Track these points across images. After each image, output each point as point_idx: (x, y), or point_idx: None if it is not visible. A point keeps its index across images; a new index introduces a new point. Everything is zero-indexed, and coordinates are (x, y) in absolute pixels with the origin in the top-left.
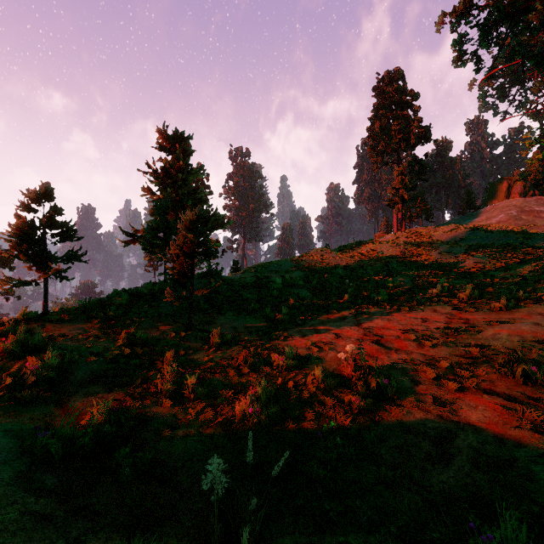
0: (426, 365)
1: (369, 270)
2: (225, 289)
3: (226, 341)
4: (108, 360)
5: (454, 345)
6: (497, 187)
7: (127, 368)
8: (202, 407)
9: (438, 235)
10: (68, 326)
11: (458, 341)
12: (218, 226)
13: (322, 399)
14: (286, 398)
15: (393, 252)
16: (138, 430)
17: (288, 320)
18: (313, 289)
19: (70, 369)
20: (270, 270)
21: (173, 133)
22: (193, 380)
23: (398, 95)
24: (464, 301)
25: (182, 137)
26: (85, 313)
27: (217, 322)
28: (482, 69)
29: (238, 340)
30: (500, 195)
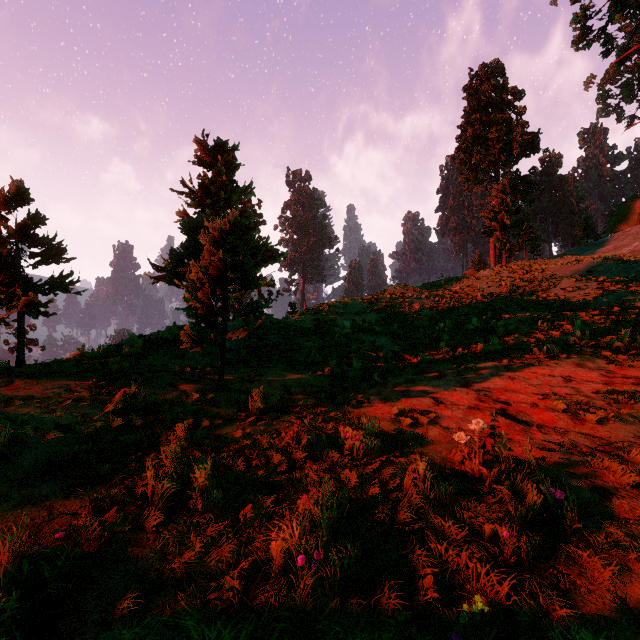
0: (606, 457)
1: (467, 312)
2: (276, 335)
3: (272, 406)
4: (83, 438)
5: (635, 420)
6: (628, 208)
7: (112, 450)
8: (214, 536)
9: (554, 268)
10: (46, 383)
11: (639, 413)
12: (270, 259)
13: (437, 526)
14: (368, 519)
15: (495, 289)
16: (79, 592)
17: (361, 376)
18: (393, 335)
19: (9, 454)
20: (336, 312)
21: (215, 143)
22: (204, 479)
23: (496, 94)
24: (620, 351)
25: (225, 148)
26: (78, 364)
27: (262, 379)
28: (613, 50)
29: (289, 405)
30: (631, 218)
